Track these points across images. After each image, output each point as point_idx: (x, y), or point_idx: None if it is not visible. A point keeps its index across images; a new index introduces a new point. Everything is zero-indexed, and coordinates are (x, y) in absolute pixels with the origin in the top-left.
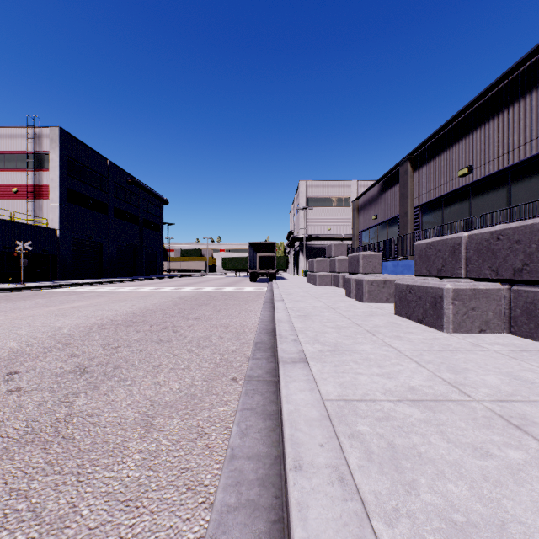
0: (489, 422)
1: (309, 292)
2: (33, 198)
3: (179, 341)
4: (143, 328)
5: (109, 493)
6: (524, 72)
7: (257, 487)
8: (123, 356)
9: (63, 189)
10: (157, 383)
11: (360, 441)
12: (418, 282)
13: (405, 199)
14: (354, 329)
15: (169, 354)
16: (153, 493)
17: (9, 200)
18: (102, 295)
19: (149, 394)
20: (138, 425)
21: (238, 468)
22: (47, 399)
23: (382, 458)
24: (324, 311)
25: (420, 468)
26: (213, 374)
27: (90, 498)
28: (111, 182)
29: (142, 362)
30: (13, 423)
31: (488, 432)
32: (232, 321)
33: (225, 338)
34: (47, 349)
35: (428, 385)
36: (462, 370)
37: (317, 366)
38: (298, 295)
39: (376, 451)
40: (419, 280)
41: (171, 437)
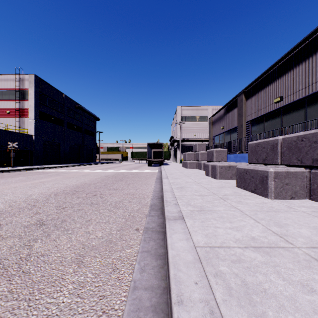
0: (309, 264)
1: (183, 173)
2: (19, 116)
3: (104, 204)
4: (82, 195)
5: (48, 315)
6: (315, 38)
7: (151, 312)
8: (68, 214)
9: (37, 111)
10: (88, 232)
11: (222, 279)
12: (251, 167)
13: (241, 116)
14: (212, 197)
15: (97, 213)
16: (79, 316)
17: (5, 118)
18: (59, 174)
19: (82, 240)
20: (73, 263)
21: (138, 297)
22: (16, 243)
23: (239, 293)
24: (193, 184)
25: (267, 302)
26: (124, 226)
27: None
28: (65, 107)
29: (79, 218)
30: None
31: (309, 272)
32: (137, 191)
33: (132, 202)
34: (21, 209)
35: (263, 235)
36: (284, 224)
37: (190, 222)
38: (177, 174)
39: (234, 288)
40: (252, 165)
41: (94, 271)
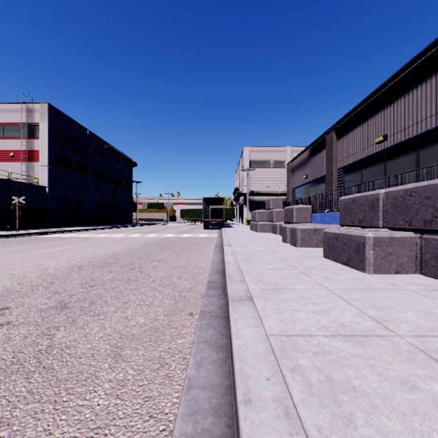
0: (412, 356)
1: (252, 238)
2: (26, 161)
3: (145, 280)
4: (115, 269)
5: (81, 420)
6: (430, 57)
7: (211, 416)
8: (98, 293)
9: (51, 153)
10: (126, 318)
11: (301, 375)
12: (343, 231)
13: (331, 161)
14: (290, 270)
15: (136, 292)
16: (120, 421)
17: (7, 163)
18: (82, 240)
19: (118, 328)
20: (108, 356)
21: (194, 398)
22: (32, 332)
23: (322, 391)
24: (265, 254)
25: (356, 401)
26: (173, 309)
27: (64, 426)
28: (90, 148)
29: (114, 299)
30: (1, 354)
31: (412, 366)
32: (189, 263)
33: (183, 278)
34: (35, 287)
35: (356, 321)
36: (384, 307)
37: (260, 304)
38: (243, 240)
39: (316, 385)
40: (344, 229)
41: (136, 367)
